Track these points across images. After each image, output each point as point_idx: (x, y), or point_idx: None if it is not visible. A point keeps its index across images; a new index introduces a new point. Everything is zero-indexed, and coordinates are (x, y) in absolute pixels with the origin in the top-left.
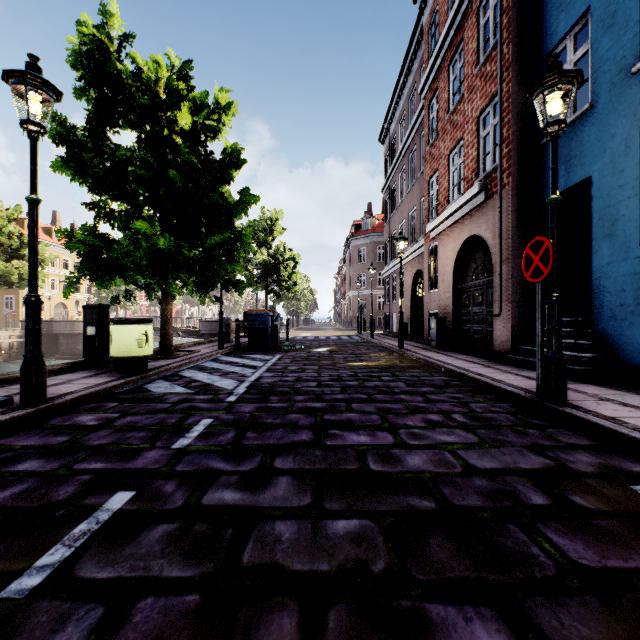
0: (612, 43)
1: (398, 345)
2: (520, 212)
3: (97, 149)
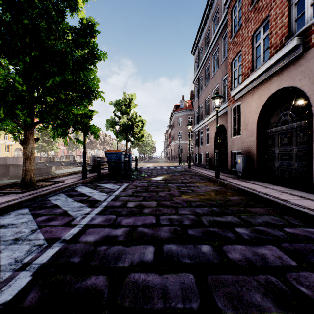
0: None
1: (215, 175)
2: None
3: None
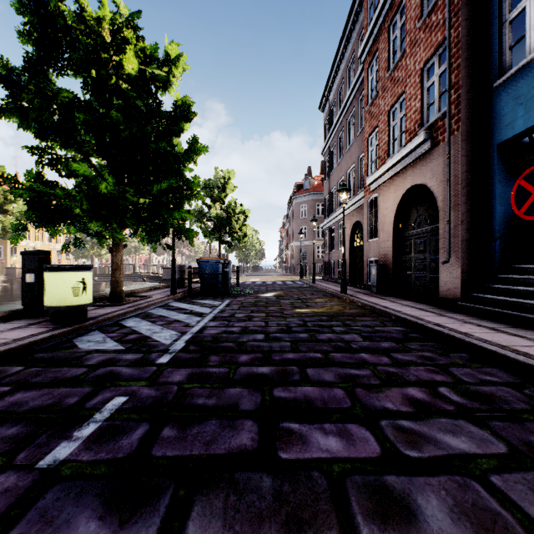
0: None
1: (341, 290)
2: (470, 157)
3: (38, 91)
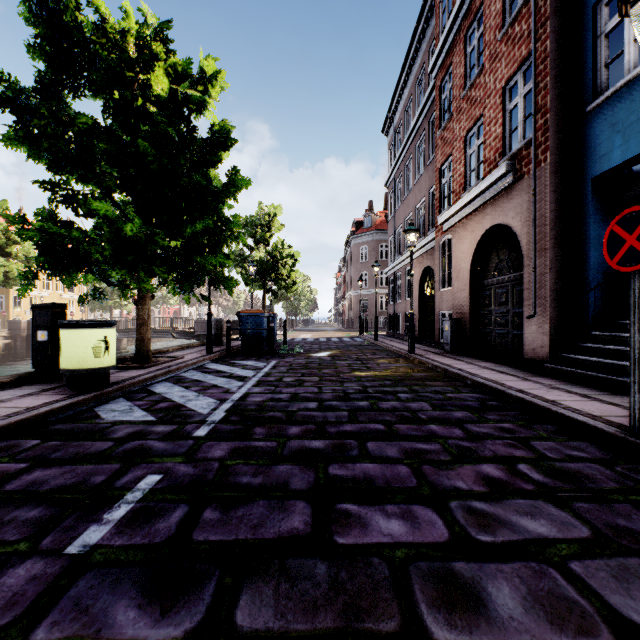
0: None
1: (408, 350)
2: (560, 194)
3: (52, 116)
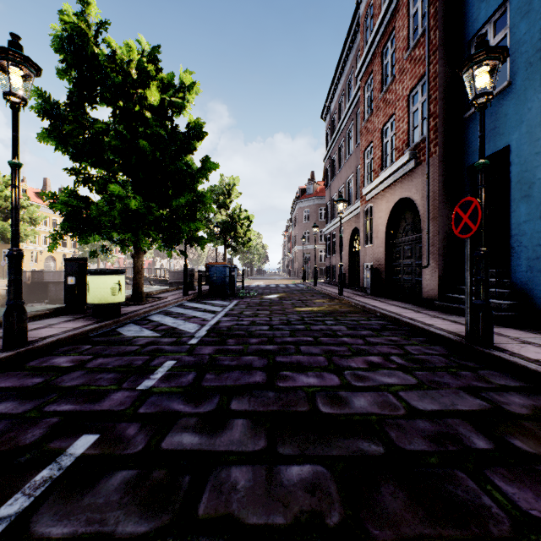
0: (529, 27)
1: (338, 292)
2: (445, 177)
3: (77, 122)
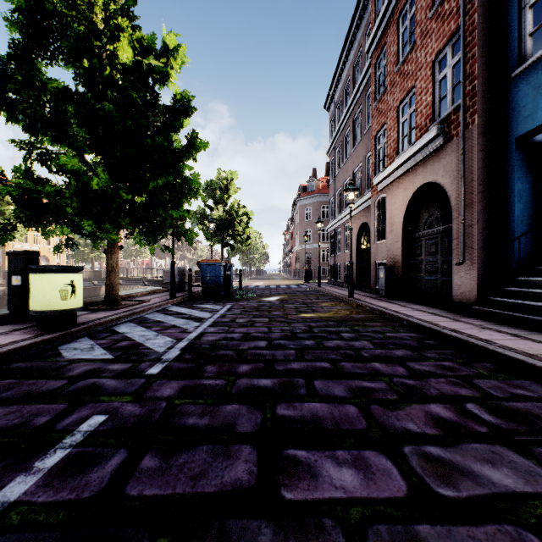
0: None
1: (348, 294)
2: (486, 152)
3: (26, 81)
